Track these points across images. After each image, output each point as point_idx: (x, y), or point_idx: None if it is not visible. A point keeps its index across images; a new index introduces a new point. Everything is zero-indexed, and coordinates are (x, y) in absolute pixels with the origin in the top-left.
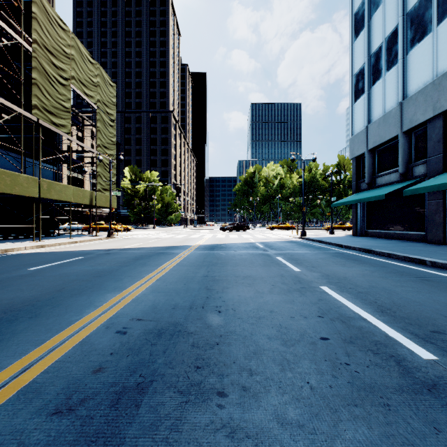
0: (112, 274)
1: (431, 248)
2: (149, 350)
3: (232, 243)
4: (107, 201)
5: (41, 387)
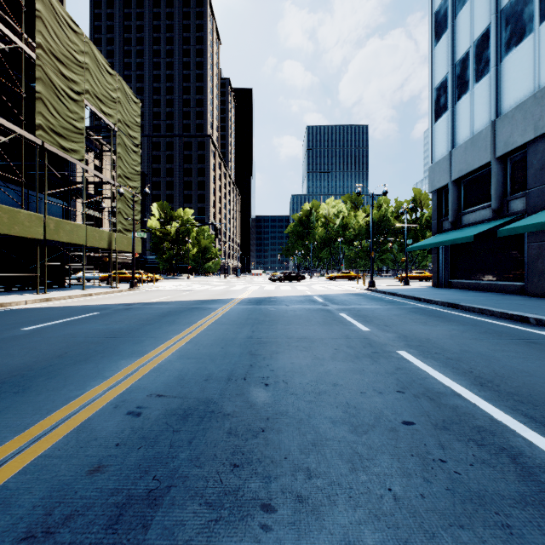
0: (130, 335)
1: (534, 303)
2: (169, 439)
3: (283, 296)
4: (129, 244)
5: (12, 497)
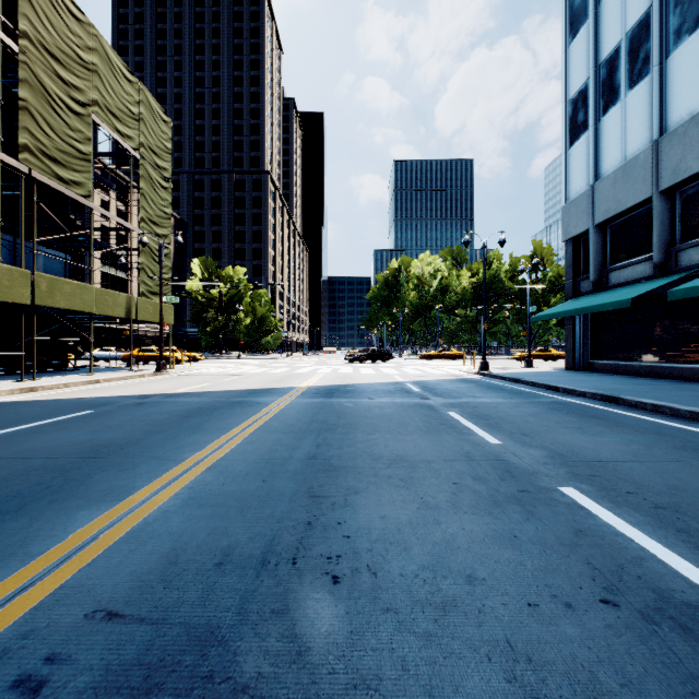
0: (121, 453)
1: None
2: None
3: (364, 383)
4: (156, 312)
5: None
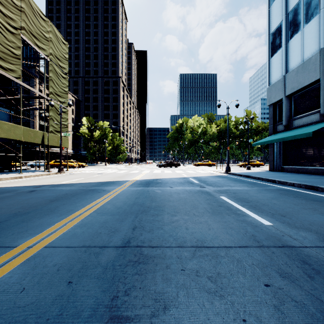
0: None
1: None
2: None
3: (167, 178)
4: (59, 141)
5: None
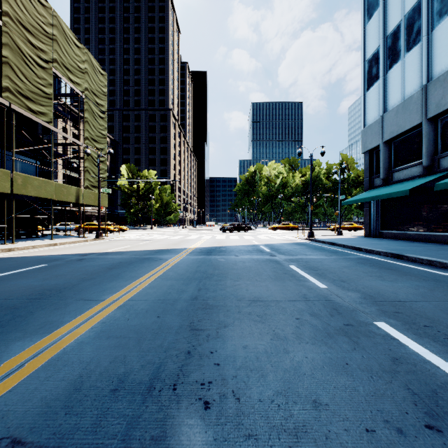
0: (59, 295)
1: None
2: None
3: (232, 245)
4: (96, 199)
5: None
